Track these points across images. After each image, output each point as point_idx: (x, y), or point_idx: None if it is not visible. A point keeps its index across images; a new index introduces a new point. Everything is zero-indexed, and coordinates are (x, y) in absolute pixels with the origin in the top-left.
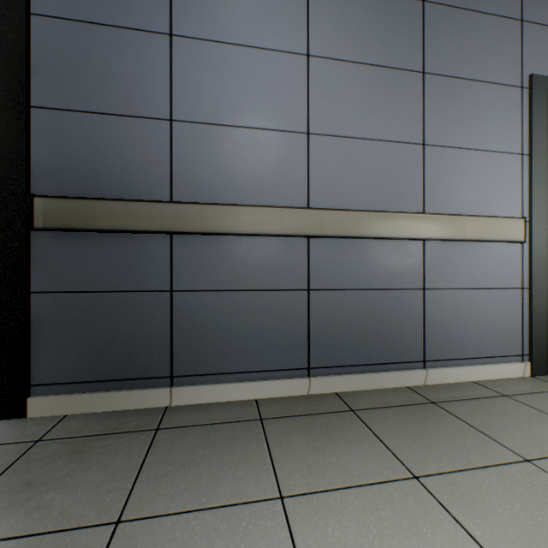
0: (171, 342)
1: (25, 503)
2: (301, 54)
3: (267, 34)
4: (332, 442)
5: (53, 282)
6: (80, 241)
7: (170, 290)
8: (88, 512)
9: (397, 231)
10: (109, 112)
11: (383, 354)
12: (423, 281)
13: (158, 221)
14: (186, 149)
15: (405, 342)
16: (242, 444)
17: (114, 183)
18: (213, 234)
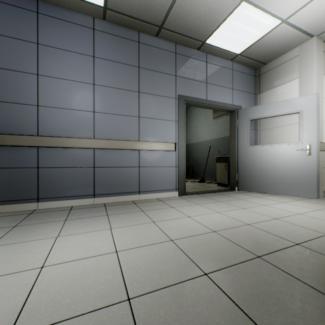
0: (38, 186)
1: None
2: (91, 84)
3: (78, 76)
4: (91, 212)
5: None
6: None
7: (38, 167)
8: (6, 226)
9: (127, 147)
10: (11, 102)
11: (123, 189)
12: (139, 164)
13: (32, 142)
14: (44, 116)
15: (132, 185)
16: (60, 214)
17: (14, 128)
18: (55, 147)
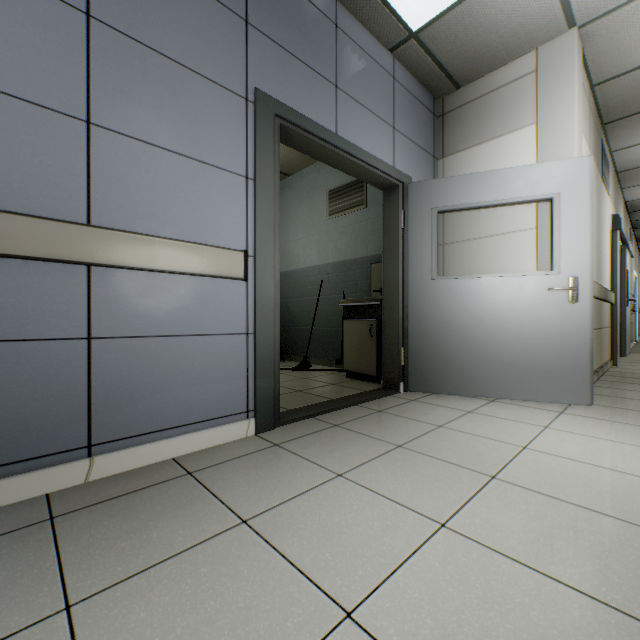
0: None
1: None
2: None
3: None
4: None
5: None
6: None
7: None
8: None
9: (17, 245)
10: None
11: None
12: (89, 326)
13: None
14: None
15: (49, 422)
16: None
17: None
18: None
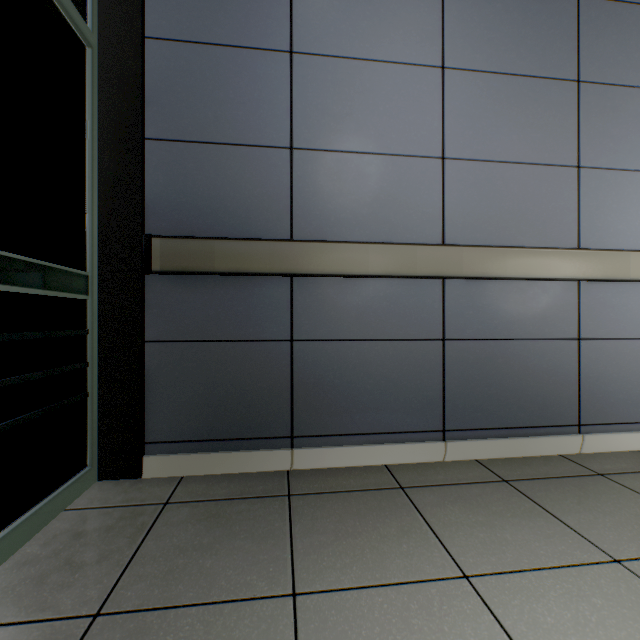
0: (291, 398)
1: (184, 569)
2: (435, 66)
3: (396, 46)
4: (497, 516)
5: (168, 330)
6: (195, 285)
7: (290, 340)
8: (257, 582)
9: (549, 271)
10: (225, 142)
11: (530, 415)
12: (578, 329)
13: (280, 262)
14: (307, 180)
15: (556, 401)
16: (393, 515)
17: (230, 220)
18: (339, 276)
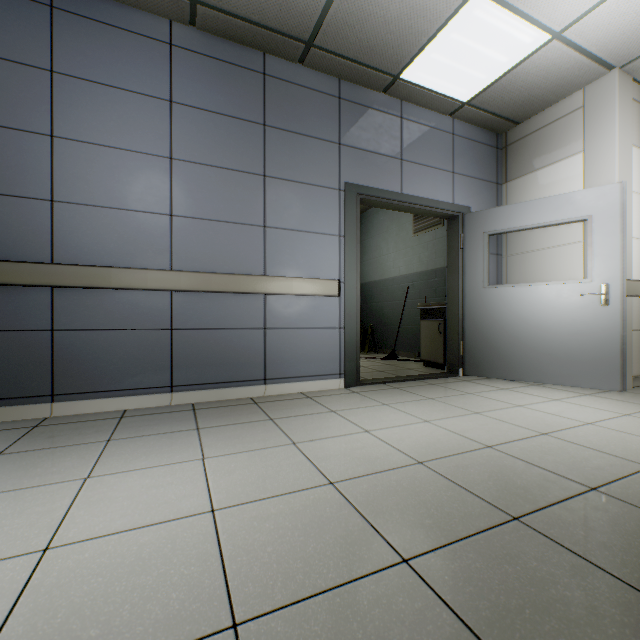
0: (53, 369)
1: None
2: (166, 157)
3: (137, 141)
4: (163, 422)
5: None
6: None
7: (52, 330)
8: None
9: (241, 288)
10: None
11: (233, 375)
12: (265, 323)
13: (40, 277)
14: (66, 223)
15: (250, 366)
16: (99, 427)
17: None
18: (89, 288)
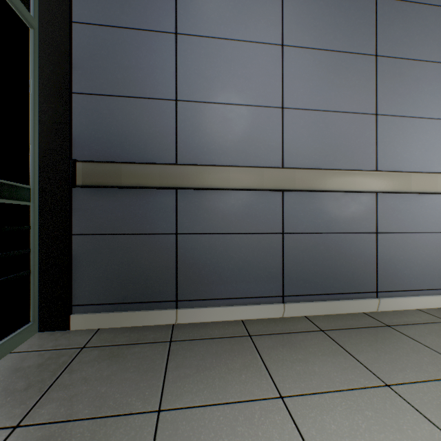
0: (176, 274)
1: (86, 393)
2: (277, 44)
3: (250, 30)
4: (312, 355)
5: (89, 226)
6: (108, 195)
7: (175, 233)
8: (135, 402)
9: (355, 186)
10: (129, 95)
11: (343, 285)
12: (376, 226)
13: (167, 179)
14: (187, 122)
15: (361, 276)
16: (240, 355)
17: (133, 150)
18: (209, 189)
